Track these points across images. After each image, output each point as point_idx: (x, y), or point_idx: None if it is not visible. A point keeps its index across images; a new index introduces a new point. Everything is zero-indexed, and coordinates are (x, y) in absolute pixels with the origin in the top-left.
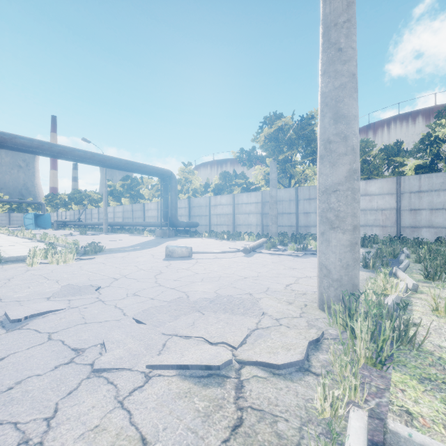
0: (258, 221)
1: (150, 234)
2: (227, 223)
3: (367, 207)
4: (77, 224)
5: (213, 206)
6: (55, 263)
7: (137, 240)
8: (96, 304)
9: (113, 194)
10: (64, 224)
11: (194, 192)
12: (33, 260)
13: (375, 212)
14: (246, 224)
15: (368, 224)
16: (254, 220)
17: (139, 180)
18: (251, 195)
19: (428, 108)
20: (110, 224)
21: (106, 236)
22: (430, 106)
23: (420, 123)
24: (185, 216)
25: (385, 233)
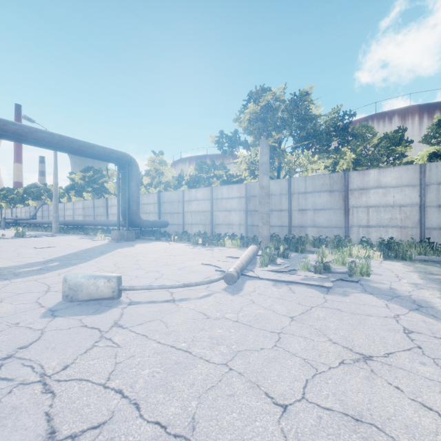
0: (241, 220)
1: (108, 236)
2: (204, 222)
3: (380, 202)
4: (28, 223)
5: (187, 202)
6: None
7: (78, 246)
8: None
9: (76, 189)
10: (15, 222)
11: (165, 186)
12: None
13: (391, 209)
14: (226, 223)
15: (382, 224)
16: (237, 219)
17: (103, 172)
18: (233, 188)
19: (403, 108)
20: (65, 222)
21: (44, 239)
22: (405, 106)
23: (396, 123)
24: (153, 213)
25: (404, 236)
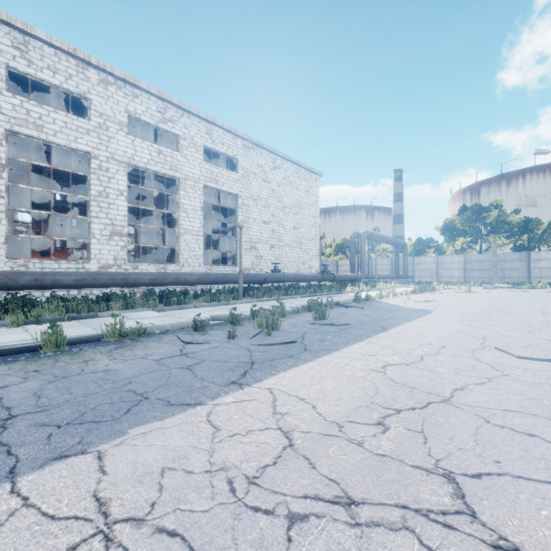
0: (460, 275)
1: None
2: (431, 276)
3: (547, 266)
4: None
5: (417, 264)
6: (461, 289)
7: None
8: (529, 292)
9: None
10: None
11: (385, 252)
12: (459, 288)
13: None
14: (449, 276)
15: (548, 276)
16: (457, 274)
17: None
18: (454, 257)
19: None
20: None
21: None
22: None
23: None
24: (386, 270)
25: None
